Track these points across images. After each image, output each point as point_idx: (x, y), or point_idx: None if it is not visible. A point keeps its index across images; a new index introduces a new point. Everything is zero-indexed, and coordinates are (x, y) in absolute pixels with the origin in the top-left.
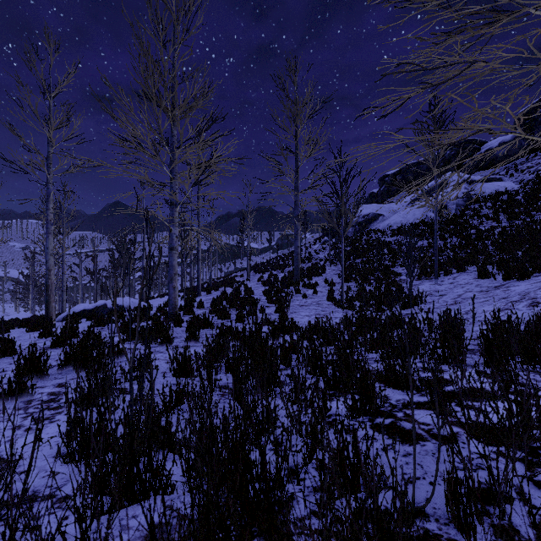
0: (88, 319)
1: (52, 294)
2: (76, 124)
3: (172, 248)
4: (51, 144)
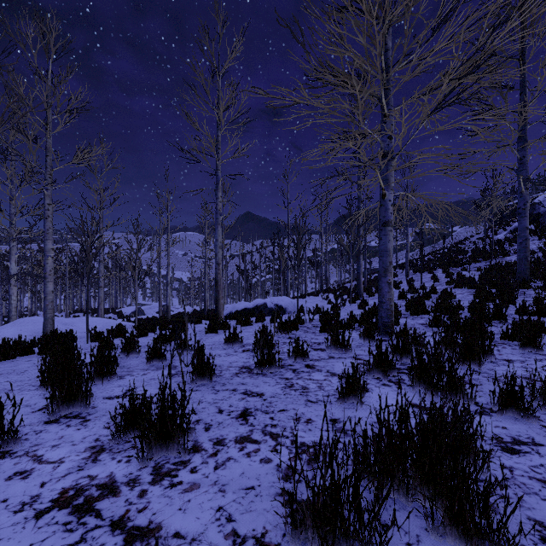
0: (256, 321)
1: (221, 290)
2: (243, 99)
3: (386, 222)
4: (219, 128)
